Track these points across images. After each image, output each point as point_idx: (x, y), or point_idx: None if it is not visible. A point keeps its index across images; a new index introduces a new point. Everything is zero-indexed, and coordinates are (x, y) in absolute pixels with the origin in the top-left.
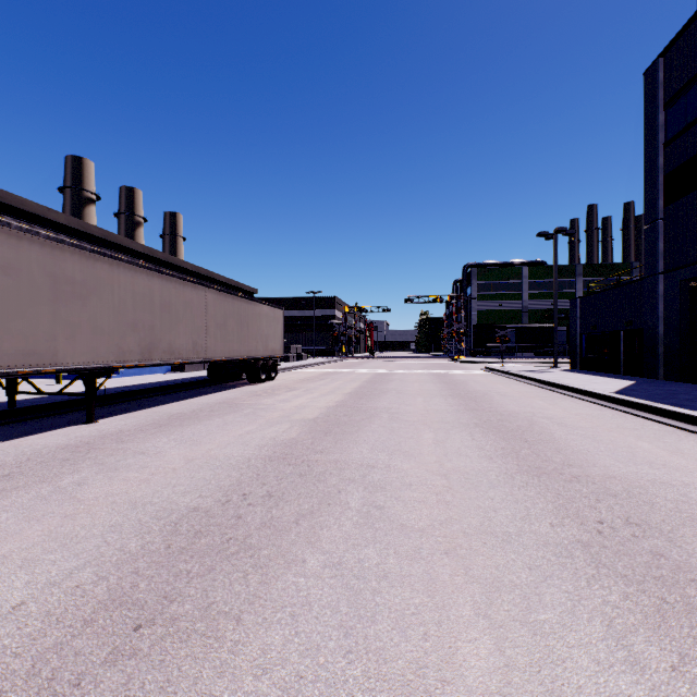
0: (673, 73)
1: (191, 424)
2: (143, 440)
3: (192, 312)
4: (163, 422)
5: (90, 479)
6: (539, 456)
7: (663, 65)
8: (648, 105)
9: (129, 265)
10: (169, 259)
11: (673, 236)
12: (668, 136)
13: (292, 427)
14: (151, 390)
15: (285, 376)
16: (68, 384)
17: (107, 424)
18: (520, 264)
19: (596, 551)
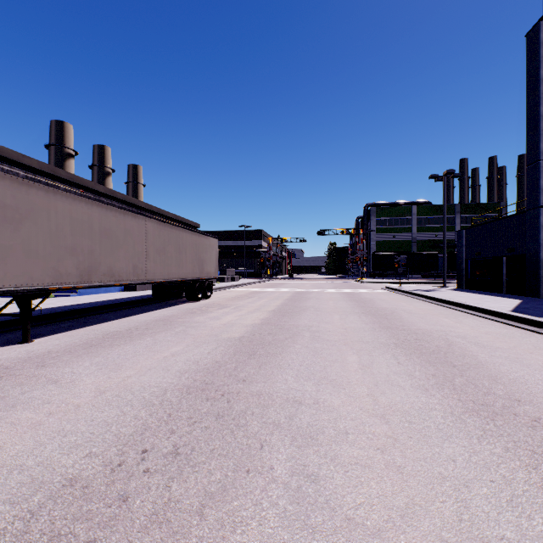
0: None
1: (121, 344)
2: (64, 364)
3: (132, 238)
4: (96, 341)
5: None
6: (478, 387)
7: None
8: (530, 62)
9: (66, 193)
10: (126, 199)
11: None
12: None
13: (217, 348)
14: (99, 308)
15: (220, 294)
16: (4, 306)
17: (40, 343)
18: (409, 203)
19: None
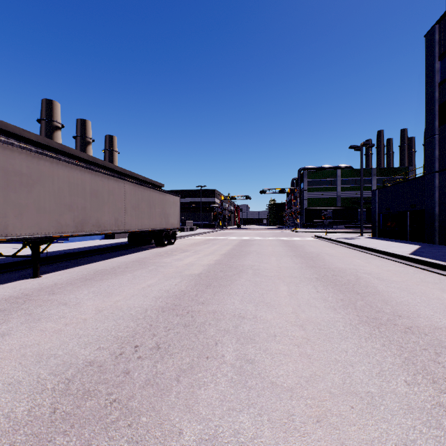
0: (445, 34)
1: (108, 278)
2: (69, 292)
3: (114, 197)
4: (89, 276)
5: (14, 330)
6: (372, 307)
7: (439, 30)
8: (428, 57)
9: (65, 163)
10: (105, 164)
11: (445, 146)
12: (442, 78)
13: (182, 281)
14: (87, 252)
15: (181, 241)
16: (19, 249)
17: (47, 278)
18: (335, 168)
19: None
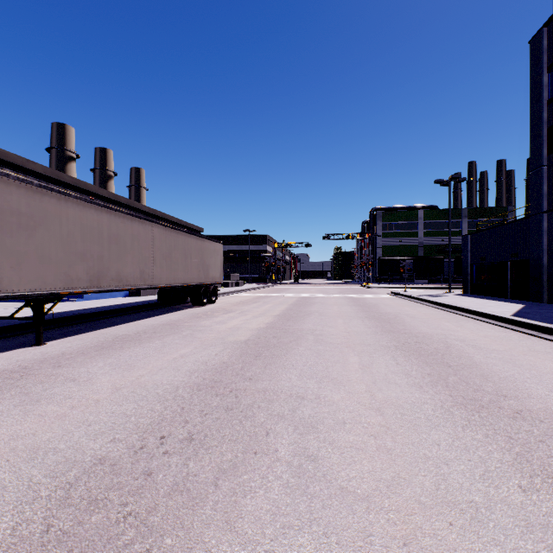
0: None
1: (131, 346)
2: (79, 364)
3: (139, 244)
4: (106, 344)
5: (4, 415)
6: (469, 385)
7: (547, 34)
8: (533, 68)
9: (77, 200)
10: (130, 203)
11: None
12: (551, 94)
13: (224, 350)
14: (106, 312)
15: (224, 299)
16: (18, 309)
17: (53, 346)
18: (416, 208)
19: None
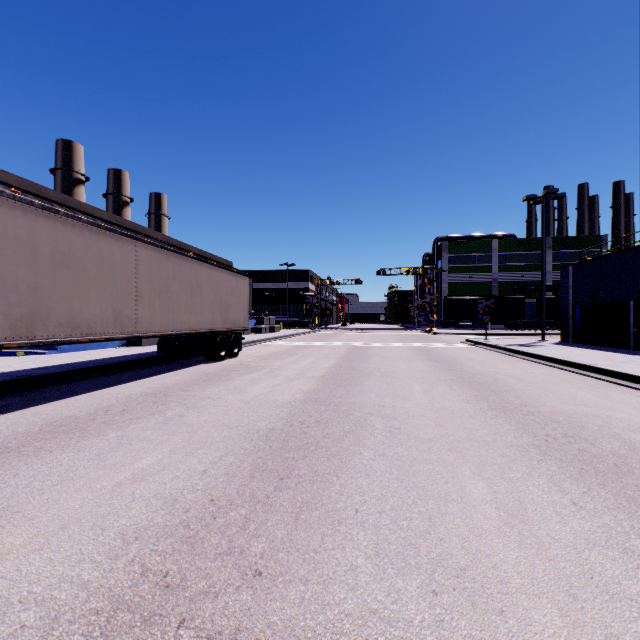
0: None
1: (57, 447)
2: None
3: (112, 271)
4: (19, 440)
5: None
6: None
7: None
8: None
9: None
10: (138, 229)
11: None
12: None
13: (224, 457)
14: (71, 373)
15: (252, 350)
16: None
17: None
18: (489, 237)
19: None
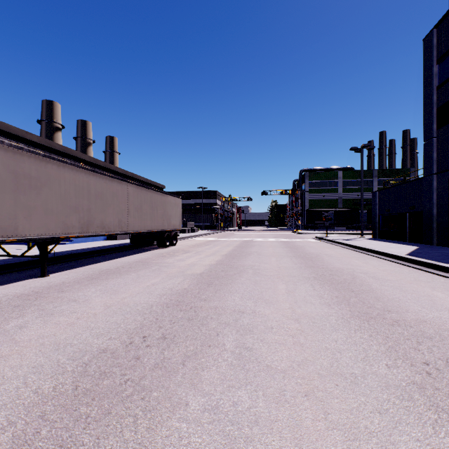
0: (444, 38)
1: (114, 277)
2: (77, 290)
3: (117, 199)
4: (95, 276)
5: (30, 323)
6: (365, 303)
7: (437, 34)
8: (426, 60)
9: (71, 166)
10: (107, 166)
11: (444, 149)
12: (440, 81)
13: (185, 280)
14: (91, 252)
15: (183, 242)
16: (28, 250)
17: (55, 277)
18: (336, 169)
19: (431, 394)
